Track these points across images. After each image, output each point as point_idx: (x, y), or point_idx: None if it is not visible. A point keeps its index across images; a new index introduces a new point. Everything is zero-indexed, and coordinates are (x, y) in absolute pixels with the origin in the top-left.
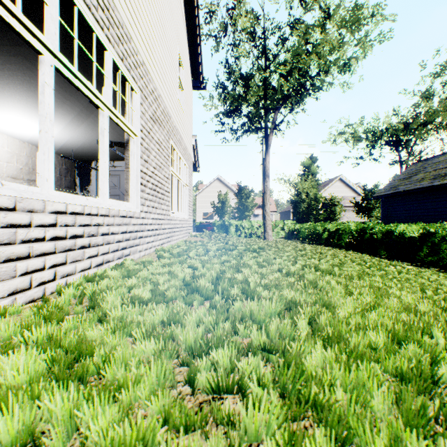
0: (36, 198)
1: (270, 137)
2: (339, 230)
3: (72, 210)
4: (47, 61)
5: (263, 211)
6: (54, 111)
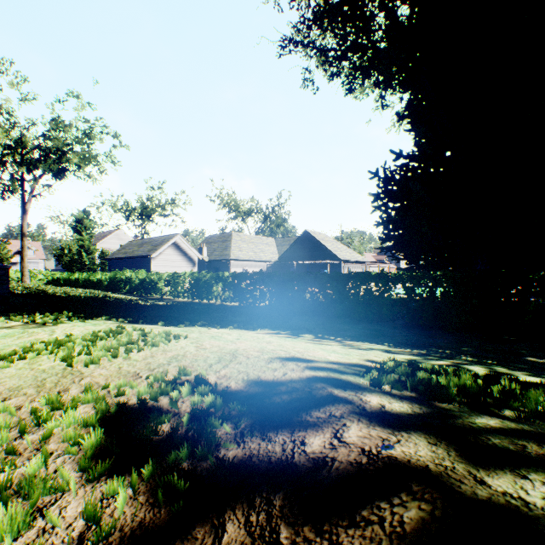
0: None
1: (30, 203)
2: (79, 278)
3: None
4: None
5: (22, 264)
6: None
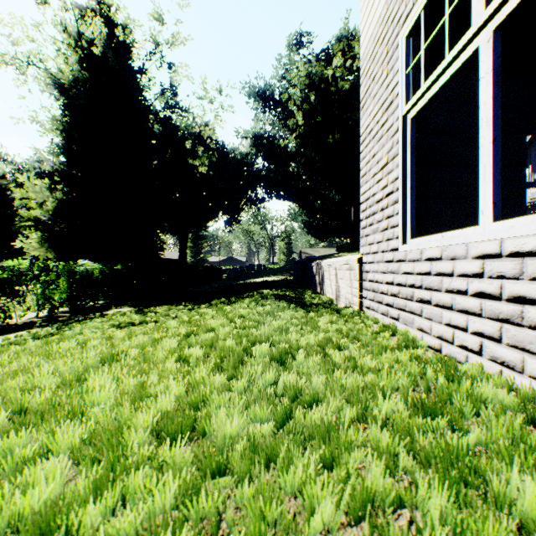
0: (454, 243)
1: None
2: None
3: (513, 249)
4: (482, 47)
5: None
6: (492, 102)
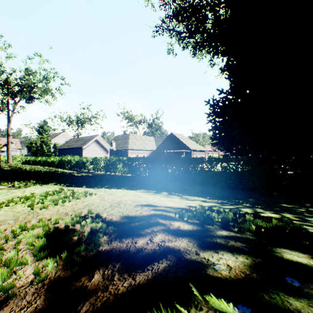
0: None
1: (12, 117)
2: (41, 160)
3: None
4: None
5: (7, 152)
6: None
